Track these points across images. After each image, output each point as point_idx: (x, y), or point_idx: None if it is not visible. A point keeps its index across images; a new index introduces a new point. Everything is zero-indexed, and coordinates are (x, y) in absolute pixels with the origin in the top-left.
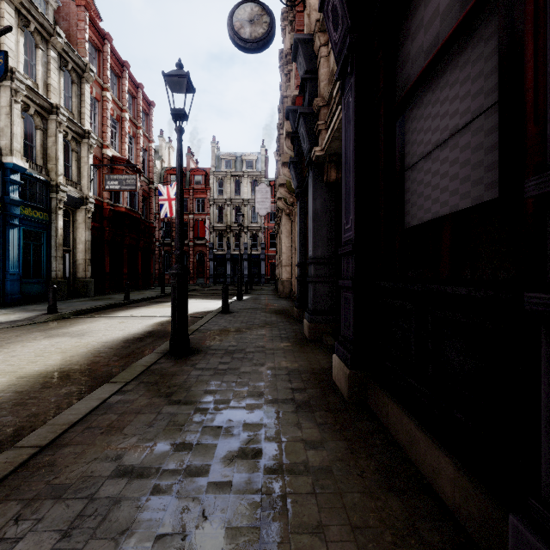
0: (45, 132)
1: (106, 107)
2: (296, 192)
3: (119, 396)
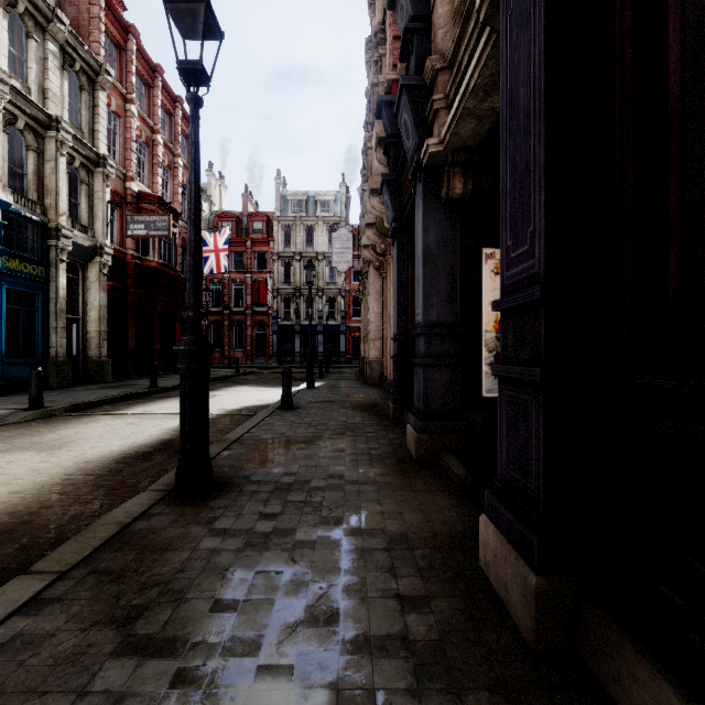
0: (40, 155)
1: (131, 126)
2: (393, 226)
3: (24, 620)
